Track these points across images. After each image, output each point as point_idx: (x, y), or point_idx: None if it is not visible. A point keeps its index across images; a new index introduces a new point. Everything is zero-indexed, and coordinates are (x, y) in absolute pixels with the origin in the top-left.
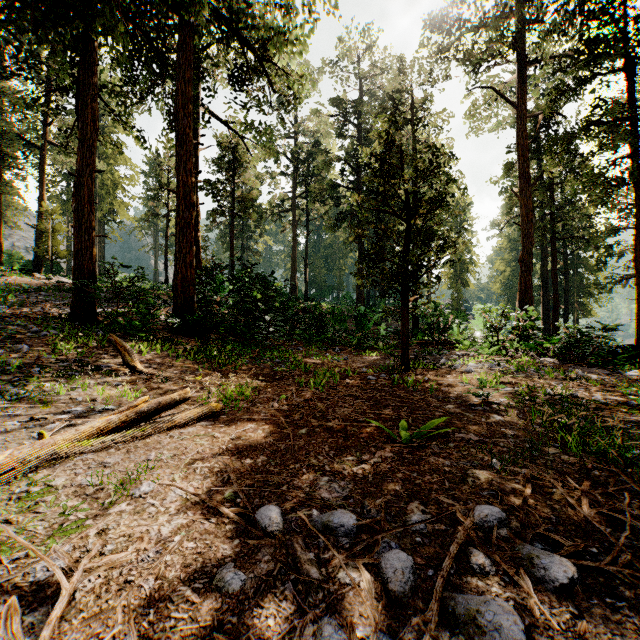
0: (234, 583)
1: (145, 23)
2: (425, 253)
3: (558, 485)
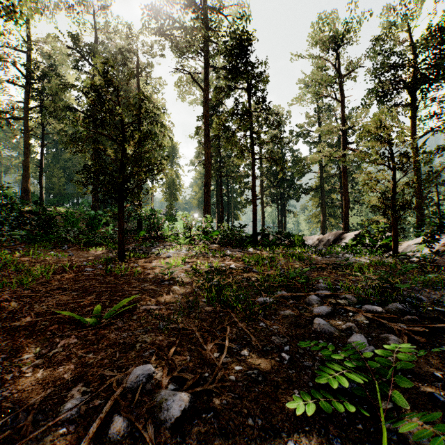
0: None
1: None
2: (138, 172)
3: (197, 331)
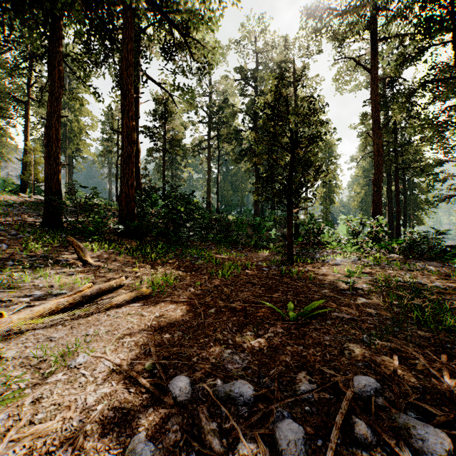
0: (144, 454)
1: (99, 10)
2: (305, 176)
3: (420, 357)
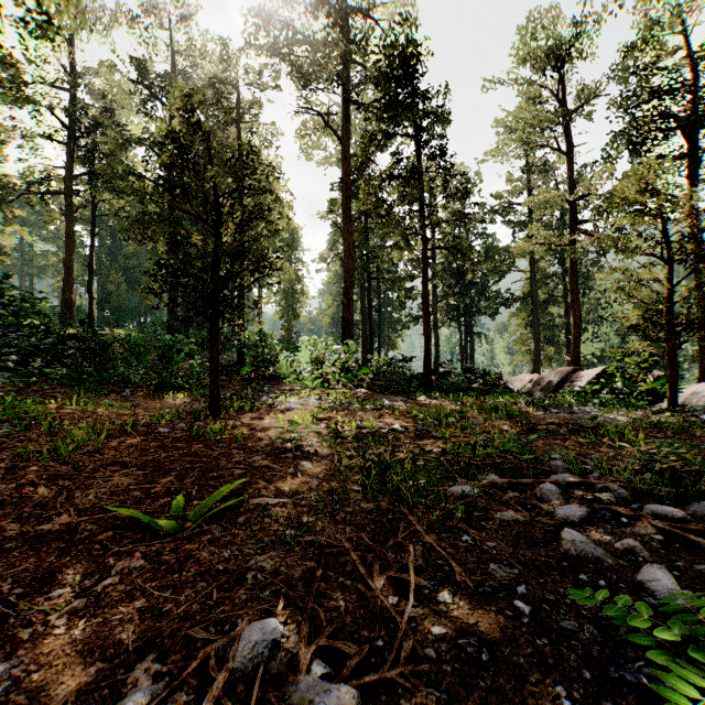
0: None
1: None
2: (240, 272)
3: (352, 550)
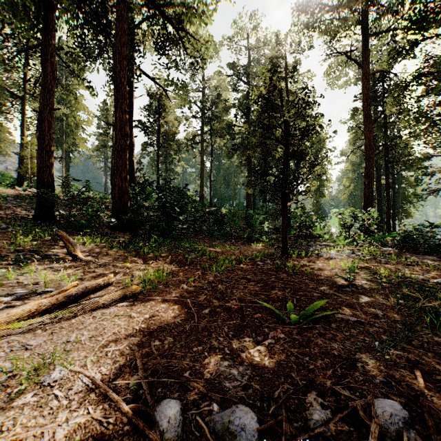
0: None
1: (93, 4)
2: (299, 169)
3: None
